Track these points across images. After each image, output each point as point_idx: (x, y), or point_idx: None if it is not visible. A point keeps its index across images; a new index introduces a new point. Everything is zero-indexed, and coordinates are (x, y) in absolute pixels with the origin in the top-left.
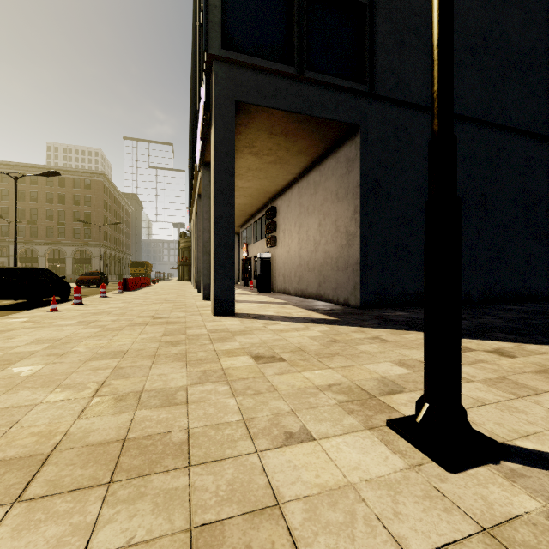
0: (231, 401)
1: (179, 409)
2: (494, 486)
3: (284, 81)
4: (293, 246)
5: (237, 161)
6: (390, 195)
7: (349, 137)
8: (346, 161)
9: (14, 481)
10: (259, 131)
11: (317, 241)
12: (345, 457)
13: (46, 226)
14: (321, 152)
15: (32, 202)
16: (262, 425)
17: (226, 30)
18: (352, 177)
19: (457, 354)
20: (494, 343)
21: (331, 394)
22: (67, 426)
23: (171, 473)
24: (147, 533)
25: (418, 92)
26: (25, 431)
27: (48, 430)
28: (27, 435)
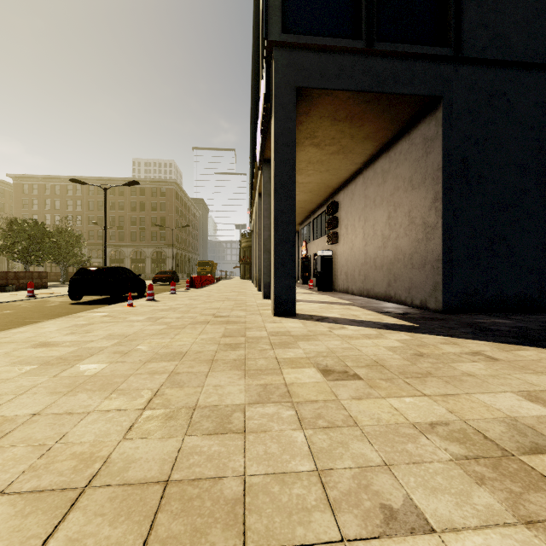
0: (298, 434)
1: (235, 440)
2: None
3: (350, 58)
4: (357, 242)
5: (297, 155)
6: (482, 176)
7: (427, 113)
8: (423, 142)
9: (33, 531)
10: (321, 119)
11: (386, 235)
12: None
13: (131, 230)
14: (391, 135)
15: (120, 211)
16: (344, 486)
17: (286, 14)
18: (431, 160)
19: None
20: None
21: (438, 440)
22: (109, 449)
23: None
24: None
25: (521, 46)
26: (67, 450)
27: (90, 451)
28: (67, 456)
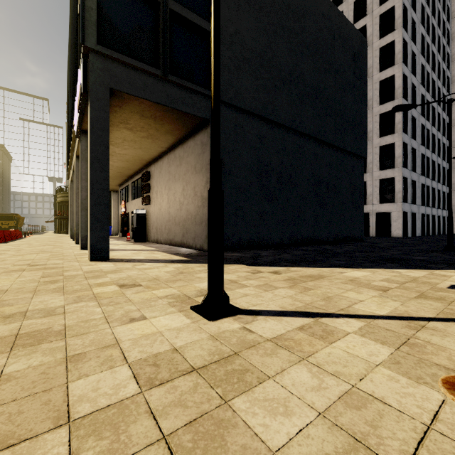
0: (97, 309)
1: (58, 317)
2: (226, 323)
3: (152, 78)
4: (164, 205)
5: (113, 133)
6: (231, 172)
7: (203, 127)
8: (201, 144)
9: None
10: (132, 113)
11: (182, 202)
12: (161, 323)
13: None
14: (184, 134)
15: None
16: (116, 317)
17: (101, 29)
18: (205, 157)
19: (220, 267)
20: (276, 268)
21: (166, 299)
22: None
23: (54, 342)
24: (40, 362)
25: (249, 102)
26: None
27: None
28: None
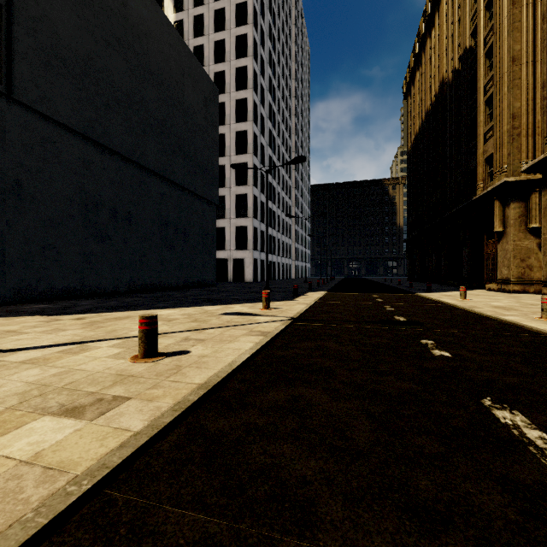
0: None
1: None
2: None
3: None
4: None
5: None
6: (36, 198)
7: None
8: None
9: None
10: None
11: None
12: None
13: None
14: None
15: None
16: None
17: None
18: None
19: None
20: (85, 315)
21: None
22: None
23: None
24: None
25: (66, 115)
26: None
27: None
28: None
